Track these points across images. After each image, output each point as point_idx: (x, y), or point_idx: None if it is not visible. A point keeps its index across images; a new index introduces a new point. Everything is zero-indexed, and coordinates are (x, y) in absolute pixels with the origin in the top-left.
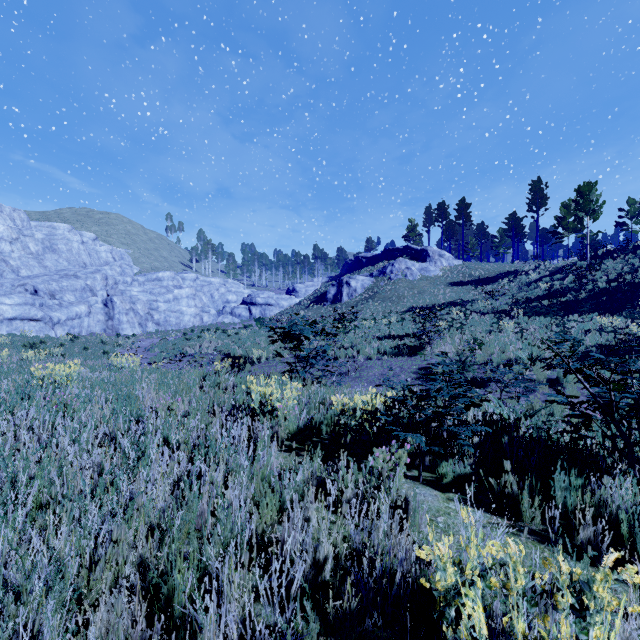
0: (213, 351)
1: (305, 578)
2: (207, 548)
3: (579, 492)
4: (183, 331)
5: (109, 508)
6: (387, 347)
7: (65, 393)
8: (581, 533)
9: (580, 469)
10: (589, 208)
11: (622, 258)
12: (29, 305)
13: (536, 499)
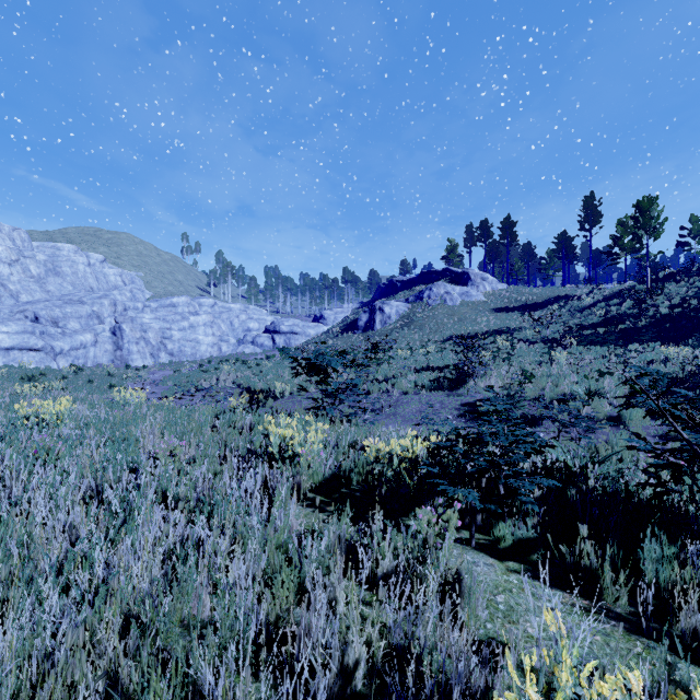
0: (231, 384)
1: (329, 691)
2: (197, 655)
3: (675, 565)
4: (199, 362)
5: (73, 594)
6: (425, 380)
7: (53, 435)
8: (682, 620)
9: (668, 531)
10: (649, 225)
11: (686, 281)
12: (28, 333)
13: (621, 574)
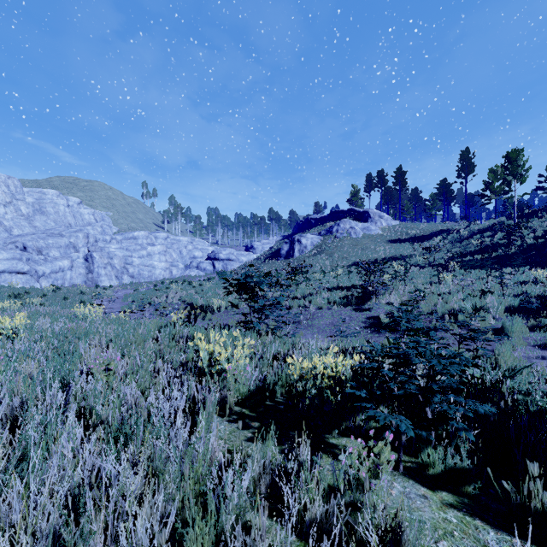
0: (178, 301)
1: None
2: None
3: None
4: (154, 283)
5: None
6: (336, 297)
7: (5, 348)
8: None
9: None
10: (517, 172)
11: (546, 217)
12: (16, 260)
13: None
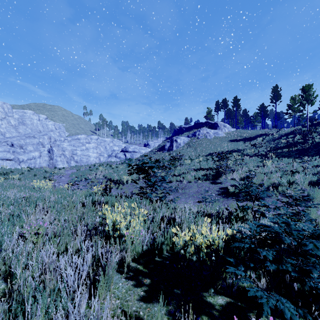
0: (102, 177)
1: None
2: None
3: None
4: (90, 165)
5: None
6: (200, 175)
7: None
8: None
9: None
10: (309, 98)
11: None
12: (6, 152)
13: None
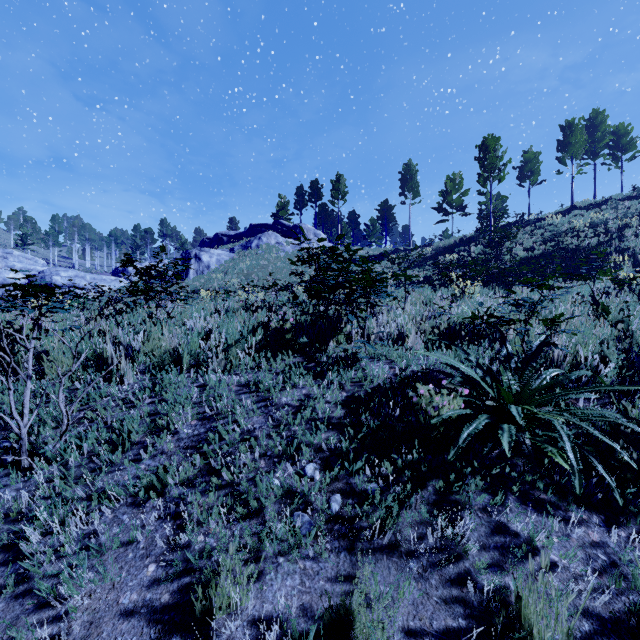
0: None
1: None
2: None
3: None
4: None
5: None
6: (231, 330)
7: None
8: None
9: None
10: (495, 165)
11: (521, 231)
12: None
13: None
